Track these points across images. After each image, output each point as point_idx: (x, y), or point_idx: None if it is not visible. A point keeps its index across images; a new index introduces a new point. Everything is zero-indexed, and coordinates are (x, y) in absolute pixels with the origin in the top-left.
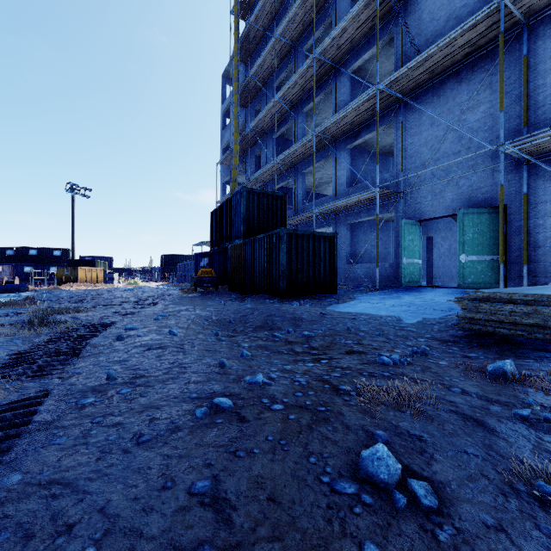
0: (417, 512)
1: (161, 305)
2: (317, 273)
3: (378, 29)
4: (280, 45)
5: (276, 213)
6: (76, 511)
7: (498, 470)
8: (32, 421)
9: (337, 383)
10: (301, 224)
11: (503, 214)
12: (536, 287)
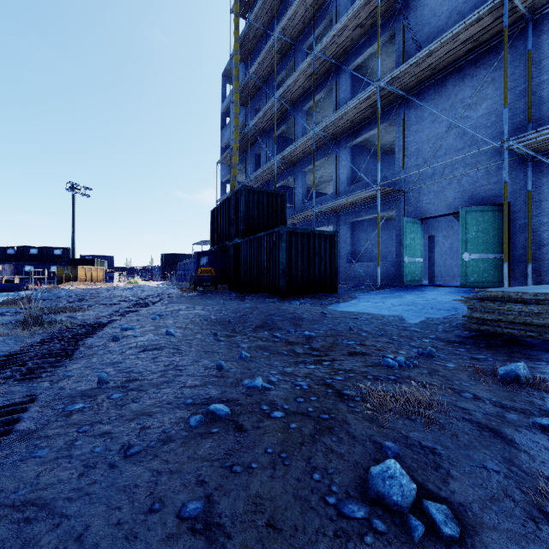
0: (436, 542)
1: (160, 304)
2: (317, 272)
3: (379, 25)
4: (280, 43)
5: (276, 211)
6: (49, 540)
7: (523, 489)
8: (13, 430)
9: (340, 387)
10: (301, 222)
11: (507, 212)
12: (543, 286)
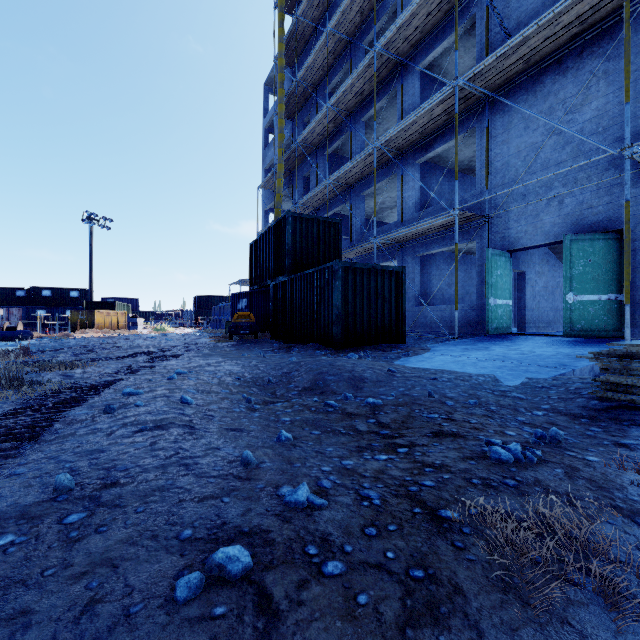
0: None
1: (184, 357)
2: (380, 317)
3: (457, 10)
4: (333, 41)
5: (329, 243)
6: None
7: None
8: None
9: (433, 503)
10: (359, 257)
11: (629, 239)
12: None
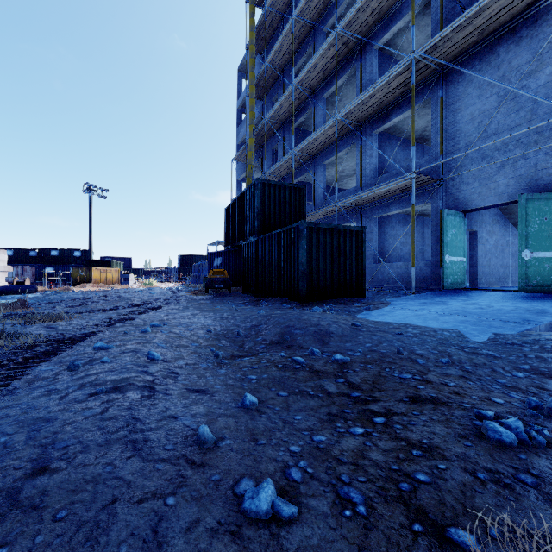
0: None
1: (163, 309)
2: (342, 273)
3: None
4: (298, 27)
5: (294, 207)
6: None
7: None
8: None
9: (436, 514)
10: (321, 220)
11: None
12: None
